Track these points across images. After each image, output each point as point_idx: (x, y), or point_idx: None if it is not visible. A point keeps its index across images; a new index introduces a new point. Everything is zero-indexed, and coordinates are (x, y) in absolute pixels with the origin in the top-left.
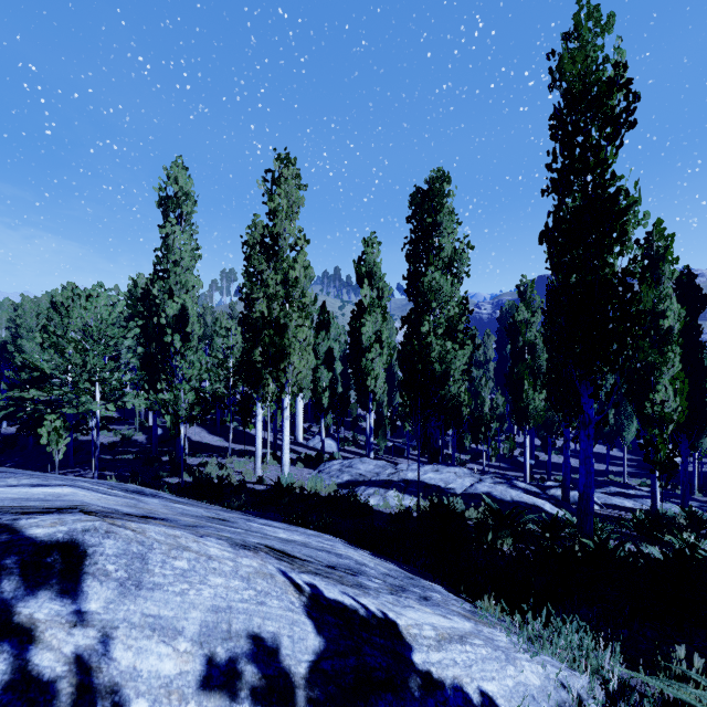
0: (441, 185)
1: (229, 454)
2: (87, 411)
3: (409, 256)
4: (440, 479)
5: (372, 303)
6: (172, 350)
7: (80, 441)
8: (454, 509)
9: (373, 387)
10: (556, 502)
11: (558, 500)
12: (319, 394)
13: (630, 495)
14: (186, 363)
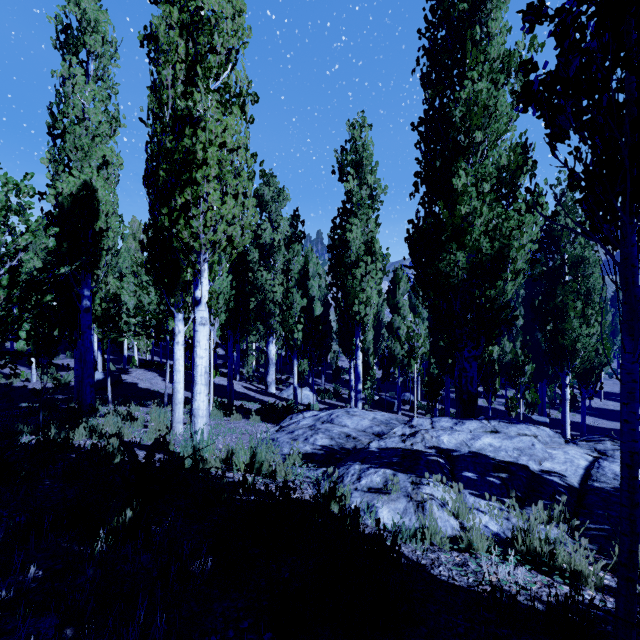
0: None
1: (164, 402)
2: None
3: (426, 76)
4: (517, 451)
5: (360, 202)
6: None
7: (12, 387)
8: None
9: (362, 314)
10: None
11: None
12: (290, 327)
13: None
14: None
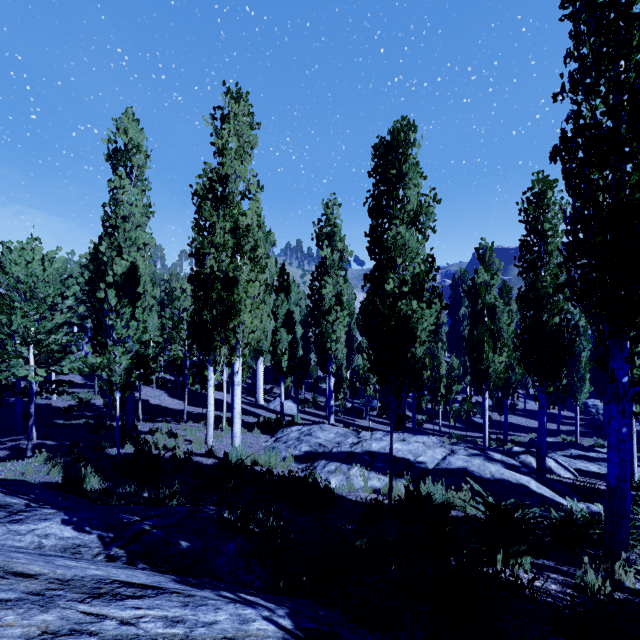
0: (406, 133)
1: (184, 419)
2: (19, 376)
3: (371, 211)
4: (408, 451)
5: (332, 264)
6: (106, 307)
7: (37, 405)
8: (448, 515)
9: (333, 349)
10: (538, 476)
11: (540, 475)
12: (279, 357)
13: (592, 458)
14: (122, 323)
